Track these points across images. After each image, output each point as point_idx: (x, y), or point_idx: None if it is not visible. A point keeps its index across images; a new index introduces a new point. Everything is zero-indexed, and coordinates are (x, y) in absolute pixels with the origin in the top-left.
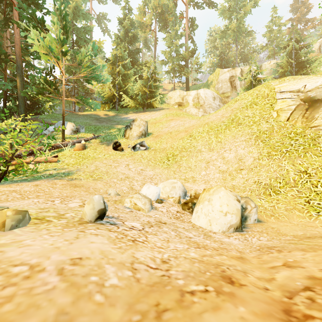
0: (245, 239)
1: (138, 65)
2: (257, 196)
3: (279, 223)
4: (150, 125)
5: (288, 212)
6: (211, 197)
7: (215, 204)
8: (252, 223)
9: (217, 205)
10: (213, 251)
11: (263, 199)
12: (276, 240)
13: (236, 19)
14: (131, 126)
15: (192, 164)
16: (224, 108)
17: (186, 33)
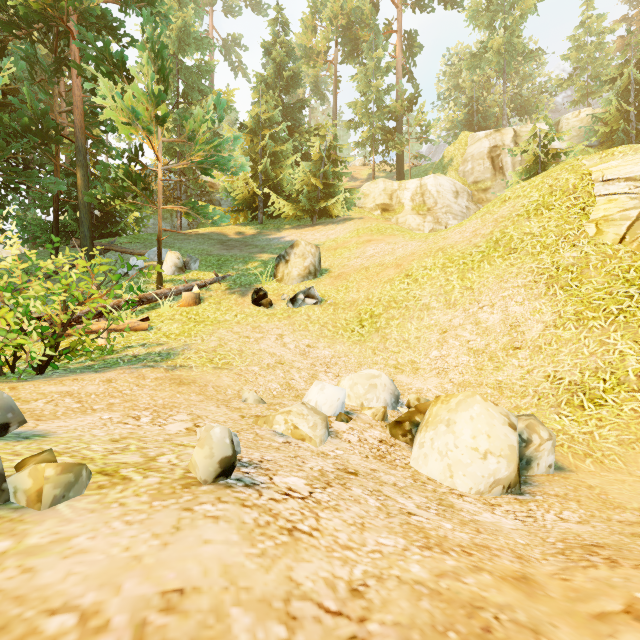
0: (529, 516)
1: (302, 133)
2: (552, 409)
3: (605, 475)
4: (324, 252)
5: (624, 447)
6: (453, 418)
7: (461, 432)
8: (542, 473)
9: (465, 434)
10: (461, 557)
11: (567, 416)
12: (601, 521)
13: (504, 28)
14: (287, 257)
15: (412, 335)
16: (479, 216)
17: (398, 64)
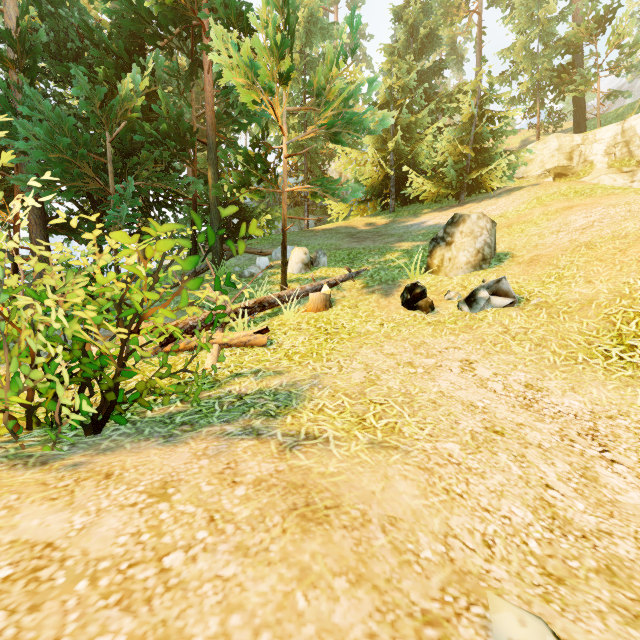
0: None
1: (440, 100)
2: None
3: None
4: None
5: None
6: None
7: None
8: None
9: None
10: None
11: None
12: None
13: None
14: (447, 238)
15: None
16: None
17: None
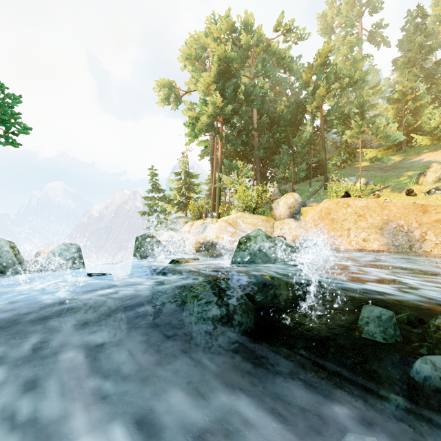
0: None
1: (438, 84)
2: None
3: None
4: None
5: None
6: None
7: None
8: None
9: None
10: None
11: None
12: None
13: None
14: (424, 173)
15: None
16: None
17: None
